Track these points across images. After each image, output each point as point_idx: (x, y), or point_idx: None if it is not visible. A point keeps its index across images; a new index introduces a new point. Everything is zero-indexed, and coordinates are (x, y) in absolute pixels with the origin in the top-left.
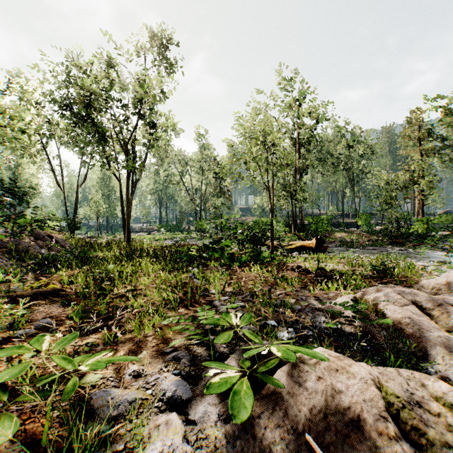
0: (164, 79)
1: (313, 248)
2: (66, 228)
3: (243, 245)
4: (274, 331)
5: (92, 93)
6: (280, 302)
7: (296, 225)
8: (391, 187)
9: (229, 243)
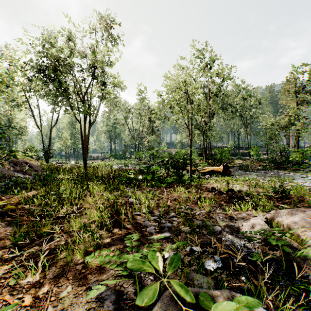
0: (112, 50)
1: (221, 172)
2: (42, 157)
3: (169, 169)
4: (202, 262)
5: (59, 59)
6: (202, 223)
7: (206, 154)
8: (275, 127)
9: (158, 169)
